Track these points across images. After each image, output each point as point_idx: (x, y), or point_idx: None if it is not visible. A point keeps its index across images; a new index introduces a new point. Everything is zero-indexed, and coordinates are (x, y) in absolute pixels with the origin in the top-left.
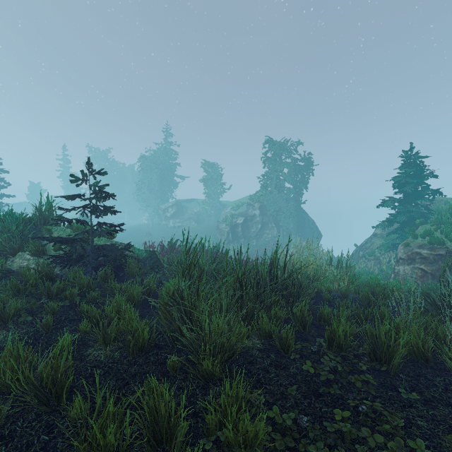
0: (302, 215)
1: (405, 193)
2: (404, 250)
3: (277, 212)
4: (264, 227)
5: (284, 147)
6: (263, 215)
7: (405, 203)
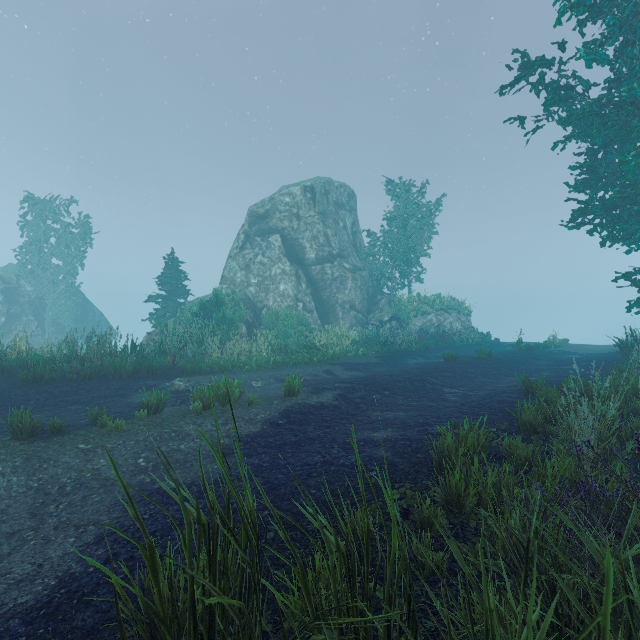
0: (84, 305)
1: (169, 291)
2: (147, 338)
3: (40, 299)
4: (13, 321)
5: (53, 209)
6: (10, 303)
7: (165, 300)
